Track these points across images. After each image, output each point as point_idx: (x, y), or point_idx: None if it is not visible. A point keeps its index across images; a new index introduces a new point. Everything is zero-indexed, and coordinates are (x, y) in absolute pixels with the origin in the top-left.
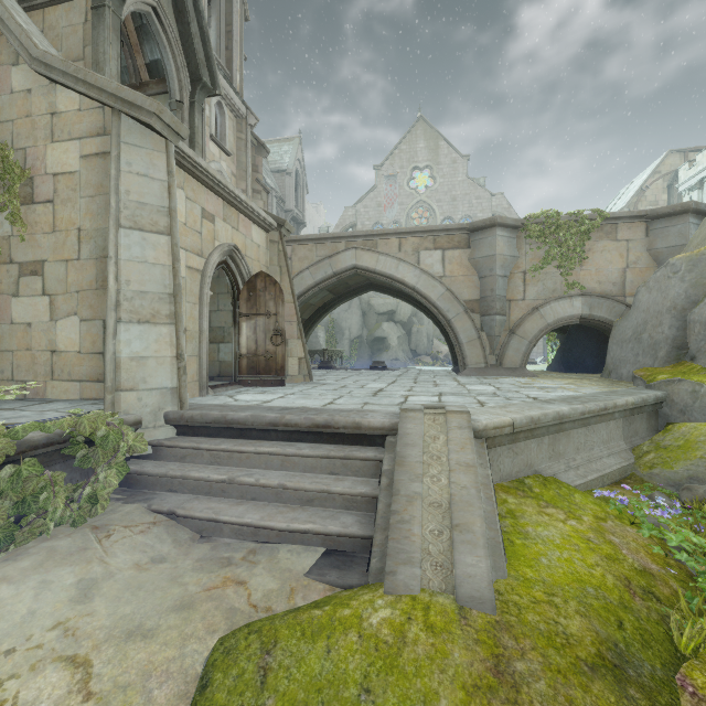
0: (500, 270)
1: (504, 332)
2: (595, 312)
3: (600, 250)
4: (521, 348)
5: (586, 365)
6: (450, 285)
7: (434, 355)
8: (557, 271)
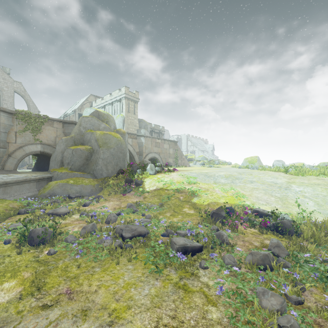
0: (3, 130)
1: (6, 155)
2: (45, 150)
3: (48, 129)
4: (14, 162)
5: (45, 168)
6: None
7: None
8: (31, 134)
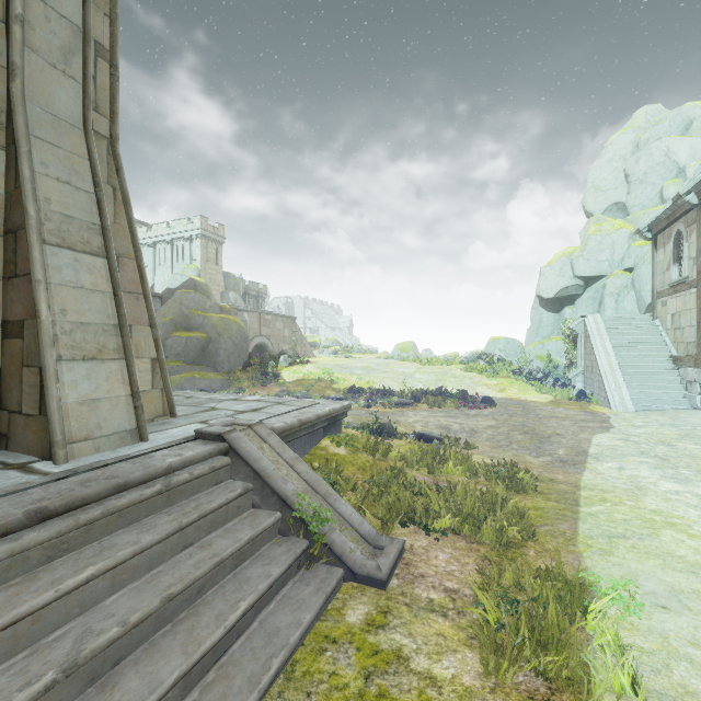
0: None
1: None
2: None
3: None
4: None
5: None
6: None
7: None
8: None
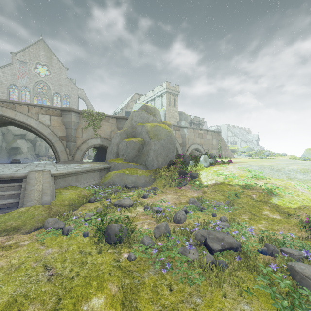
0: (73, 127)
1: (75, 148)
2: (103, 143)
3: (105, 125)
4: (81, 154)
5: (103, 159)
6: (53, 129)
7: (49, 156)
8: (93, 129)
